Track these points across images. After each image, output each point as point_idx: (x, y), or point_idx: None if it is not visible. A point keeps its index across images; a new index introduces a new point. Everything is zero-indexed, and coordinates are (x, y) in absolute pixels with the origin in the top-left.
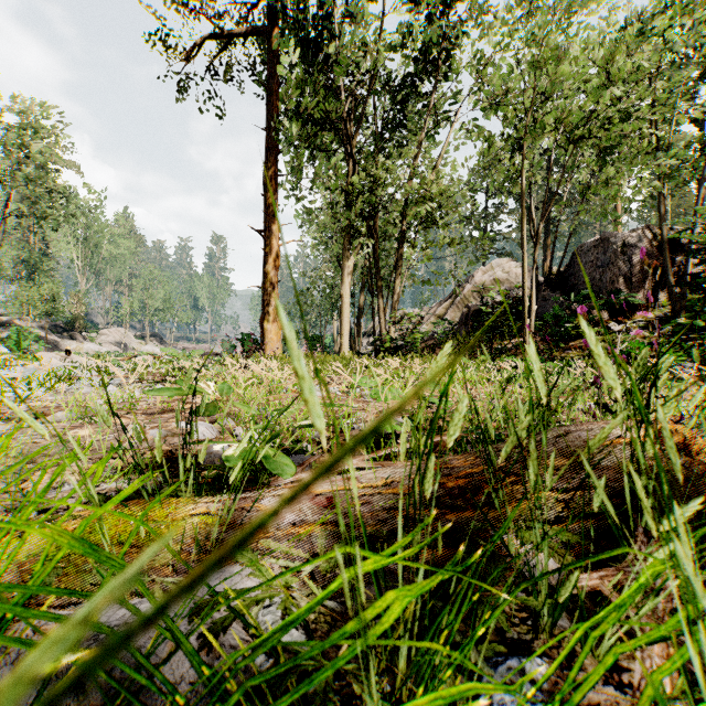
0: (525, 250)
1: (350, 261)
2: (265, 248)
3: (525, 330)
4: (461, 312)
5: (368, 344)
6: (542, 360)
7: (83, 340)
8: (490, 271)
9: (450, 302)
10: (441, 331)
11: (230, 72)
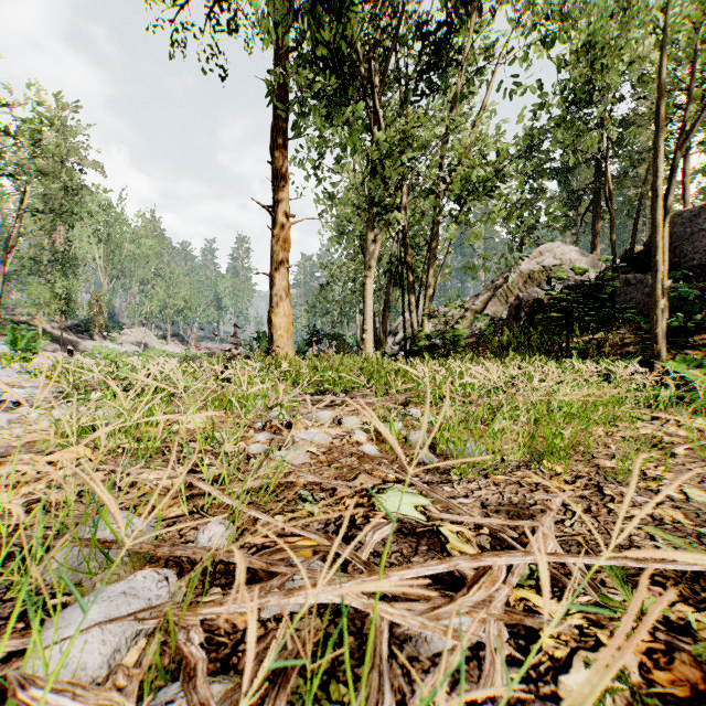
0: (658, 190)
1: (375, 242)
2: (273, 227)
3: (656, 317)
4: (504, 306)
5: (394, 344)
6: (705, 365)
7: (103, 340)
8: (538, 258)
9: (489, 295)
10: (484, 327)
11: (232, 20)
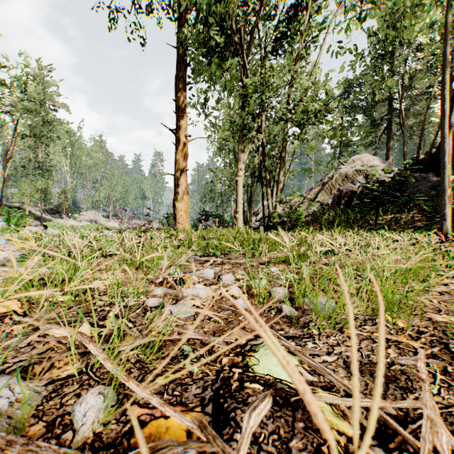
0: (446, 111)
1: (244, 153)
2: (176, 143)
3: (444, 202)
4: (329, 196)
5: (256, 221)
6: None
7: (68, 218)
8: (352, 164)
9: (319, 189)
10: (316, 210)
11: (149, 6)
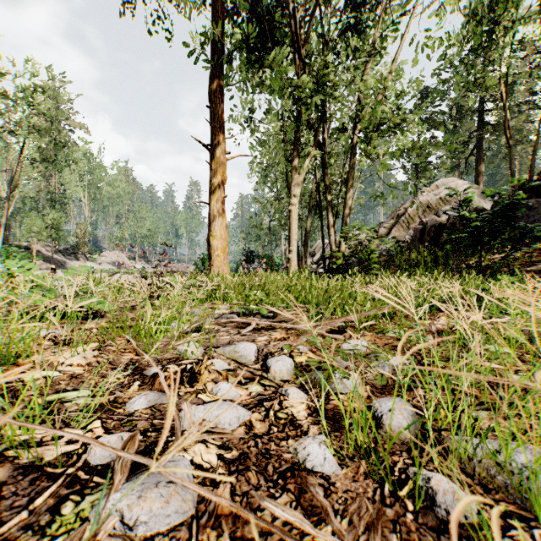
0: None
1: (299, 175)
2: (211, 162)
3: None
4: (406, 231)
5: (312, 263)
6: None
7: (86, 260)
8: (435, 191)
9: (392, 223)
10: (391, 248)
11: None
